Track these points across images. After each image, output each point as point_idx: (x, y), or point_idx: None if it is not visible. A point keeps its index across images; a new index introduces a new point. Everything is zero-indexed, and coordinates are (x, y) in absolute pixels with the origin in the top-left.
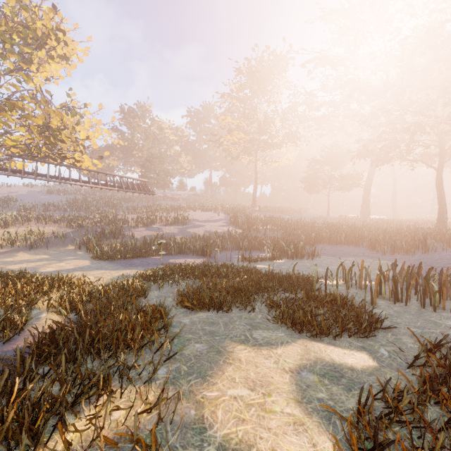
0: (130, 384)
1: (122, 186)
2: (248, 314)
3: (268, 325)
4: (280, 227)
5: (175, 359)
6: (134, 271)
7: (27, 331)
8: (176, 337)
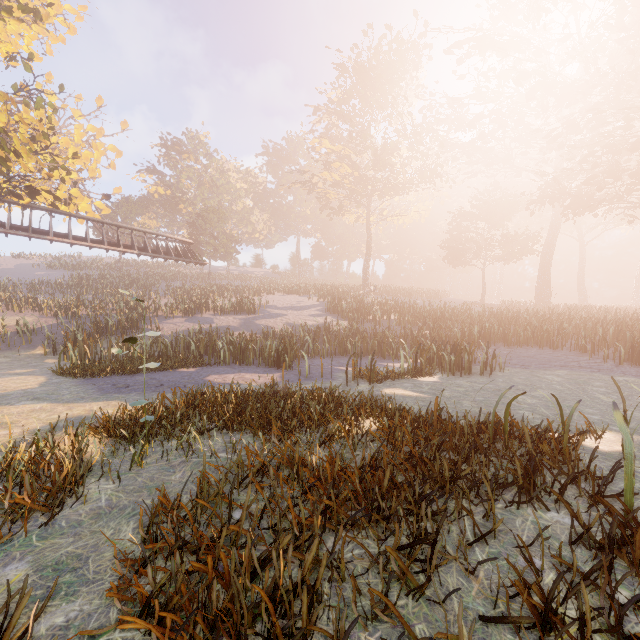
0: None
1: (147, 248)
2: None
3: None
4: (413, 317)
5: None
6: (111, 405)
7: None
8: None
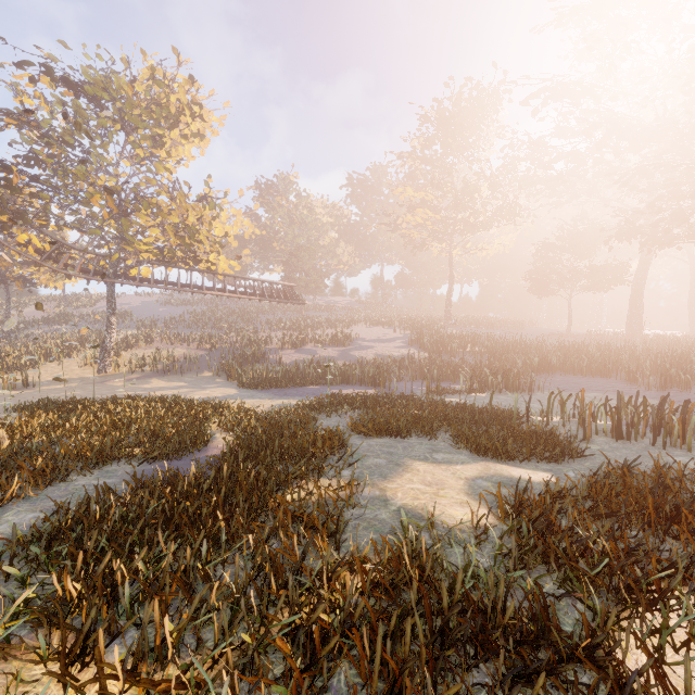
0: (322, 478)
1: (265, 294)
2: (429, 442)
3: (451, 451)
4: (486, 350)
5: (357, 467)
6: (292, 401)
7: (211, 446)
8: (355, 454)
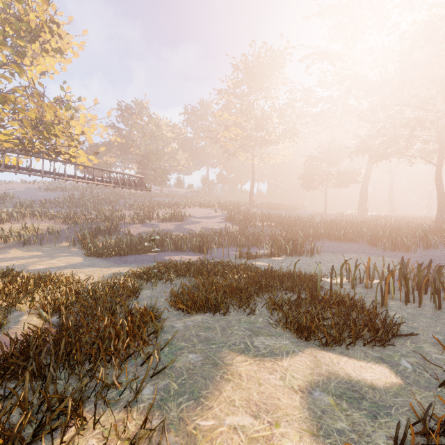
0: (108, 408)
1: (119, 182)
2: (248, 317)
3: (271, 331)
4: (277, 224)
5: (165, 373)
6: (127, 269)
7: (1, 337)
8: (167, 346)
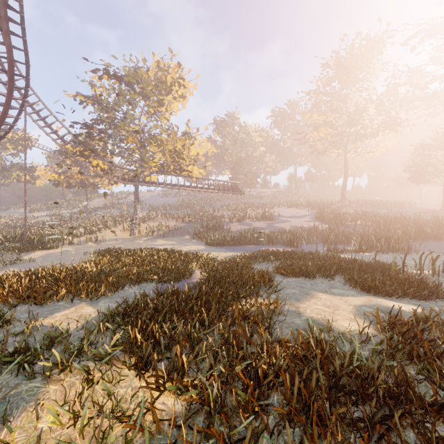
0: (258, 298)
1: (220, 188)
2: (329, 282)
3: (344, 288)
4: (372, 223)
5: (280, 293)
6: (238, 254)
7: (193, 277)
8: (278, 286)
